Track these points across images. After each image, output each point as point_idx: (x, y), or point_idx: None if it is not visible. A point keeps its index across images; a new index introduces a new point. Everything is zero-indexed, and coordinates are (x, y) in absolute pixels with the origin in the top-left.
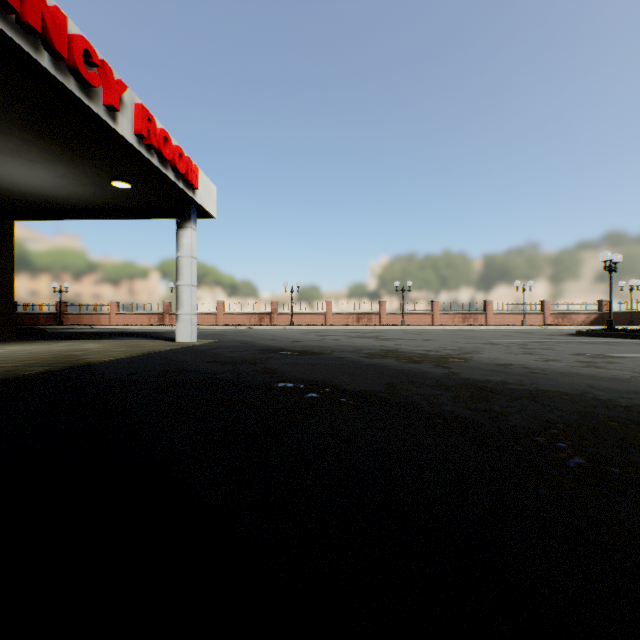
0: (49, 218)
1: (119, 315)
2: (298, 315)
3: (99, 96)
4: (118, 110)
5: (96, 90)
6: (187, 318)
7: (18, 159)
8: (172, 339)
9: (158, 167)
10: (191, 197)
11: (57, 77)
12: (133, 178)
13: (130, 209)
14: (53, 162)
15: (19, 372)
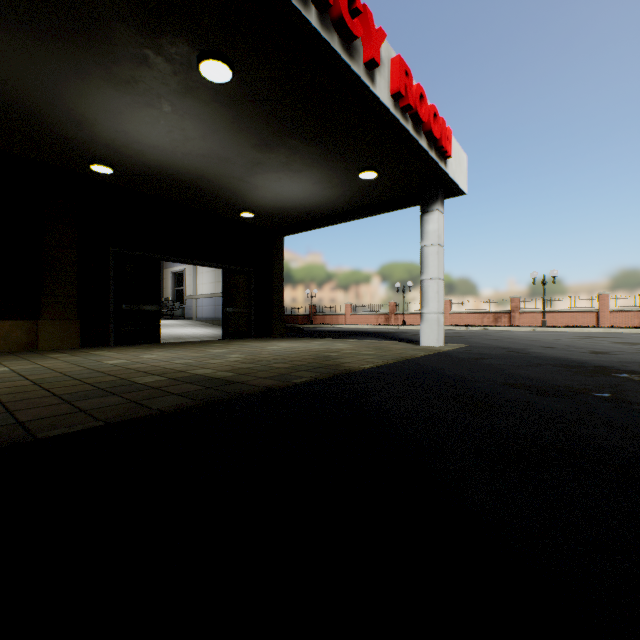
0: (306, 229)
1: (352, 315)
2: (550, 313)
3: (358, 54)
4: (377, 64)
5: (356, 47)
6: (432, 317)
7: (287, 173)
8: (411, 341)
9: (411, 135)
10: (441, 170)
11: (322, 35)
12: (379, 164)
13: (371, 205)
14: (311, 167)
15: (289, 378)
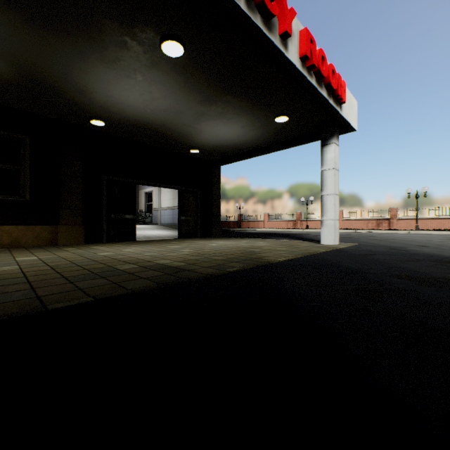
0: (236, 160)
1: (268, 222)
2: (422, 220)
3: (275, 28)
4: (289, 35)
5: (273, 23)
6: (330, 223)
7: (222, 120)
8: (313, 240)
9: (315, 87)
10: (337, 113)
11: (248, 16)
12: (290, 111)
13: (283, 142)
14: (240, 115)
15: (224, 267)
